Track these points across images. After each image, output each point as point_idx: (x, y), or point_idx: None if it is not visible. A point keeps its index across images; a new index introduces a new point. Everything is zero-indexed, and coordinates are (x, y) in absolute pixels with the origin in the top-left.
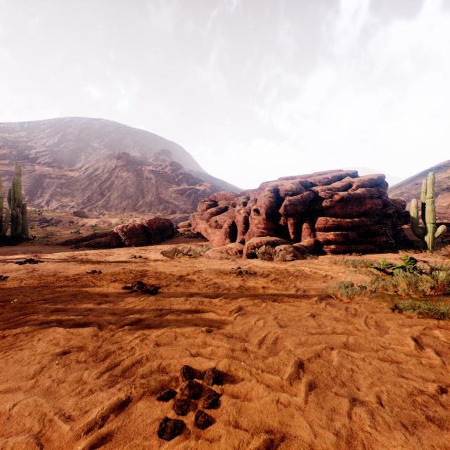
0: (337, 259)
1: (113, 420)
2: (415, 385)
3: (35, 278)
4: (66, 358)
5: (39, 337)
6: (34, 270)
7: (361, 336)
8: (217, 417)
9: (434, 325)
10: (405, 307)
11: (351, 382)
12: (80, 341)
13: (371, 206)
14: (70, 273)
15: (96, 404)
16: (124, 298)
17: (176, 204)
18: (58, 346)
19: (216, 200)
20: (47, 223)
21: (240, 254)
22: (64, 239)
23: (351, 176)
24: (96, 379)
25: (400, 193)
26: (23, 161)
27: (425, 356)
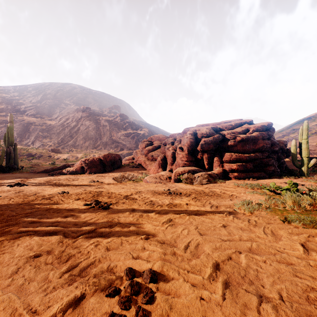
0: (239, 183)
1: (70, 314)
2: (307, 284)
3: (20, 197)
4: (37, 260)
5: (18, 243)
6: (20, 191)
7: (261, 242)
8: (153, 311)
9: (316, 234)
10: (293, 220)
11: (257, 281)
12: (49, 246)
13: (263, 145)
14: (46, 193)
15: (57, 300)
16: (84, 212)
17: (123, 143)
18: (32, 251)
19: (152, 141)
20: (32, 157)
21: (169, 179)
22: (43, 168)
23: (248, 124)
24: (59, 278)
25: (282, 135)
26: (16, 113)
27: (311, 259)
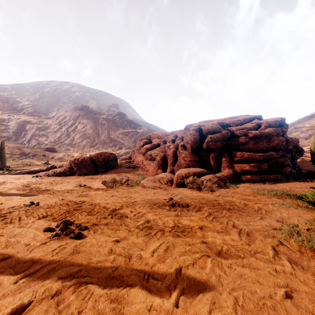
0: (256, 188)
1: None
2: None
3: None
4: None
5: None
6: None
7: None
8: None
9: None
10: None
11: None
12: None
13: (278, 142)
14: (8, 206)
15: None
16: (36, 248)
17: (122, 142)
18: None
19: (150, 139)
20: (25, 156)
21: (170, 183)
22: (30, 169)
23: (258, 119)
24: None
25: None
26: (12, 111)
27: None
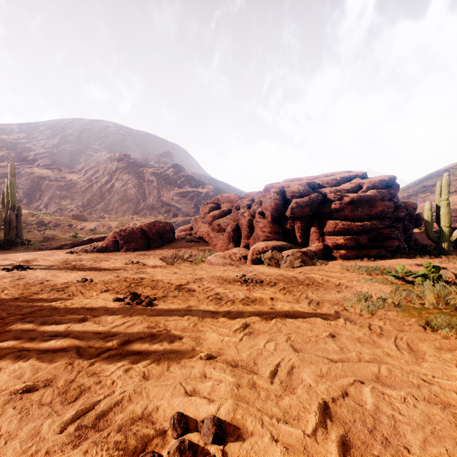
0: (349, 265)
1: None
2: None
3: (19, 287)
4: (27, 398)
5: (2, 366)
6: (20, 278)
7: (394, 364)
8: None
9: None
10: (440, 325)
11: (397, 438)
12: (50, 372)
13: (383, 208)
14: (59, 282)
15: None
16: (113, 312)
17: (178, 207)
18: (21, 381)
19: (219, 203)
20: (45, 227)
21: (244, 259)
22: (59, 243)
23: (360, 178)
24: (58, 433)
25: (407, 195)
26: (22, 163)
27: None
